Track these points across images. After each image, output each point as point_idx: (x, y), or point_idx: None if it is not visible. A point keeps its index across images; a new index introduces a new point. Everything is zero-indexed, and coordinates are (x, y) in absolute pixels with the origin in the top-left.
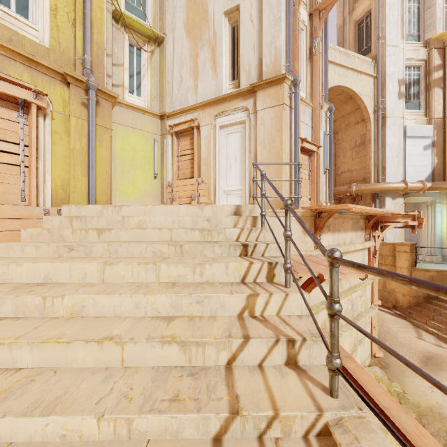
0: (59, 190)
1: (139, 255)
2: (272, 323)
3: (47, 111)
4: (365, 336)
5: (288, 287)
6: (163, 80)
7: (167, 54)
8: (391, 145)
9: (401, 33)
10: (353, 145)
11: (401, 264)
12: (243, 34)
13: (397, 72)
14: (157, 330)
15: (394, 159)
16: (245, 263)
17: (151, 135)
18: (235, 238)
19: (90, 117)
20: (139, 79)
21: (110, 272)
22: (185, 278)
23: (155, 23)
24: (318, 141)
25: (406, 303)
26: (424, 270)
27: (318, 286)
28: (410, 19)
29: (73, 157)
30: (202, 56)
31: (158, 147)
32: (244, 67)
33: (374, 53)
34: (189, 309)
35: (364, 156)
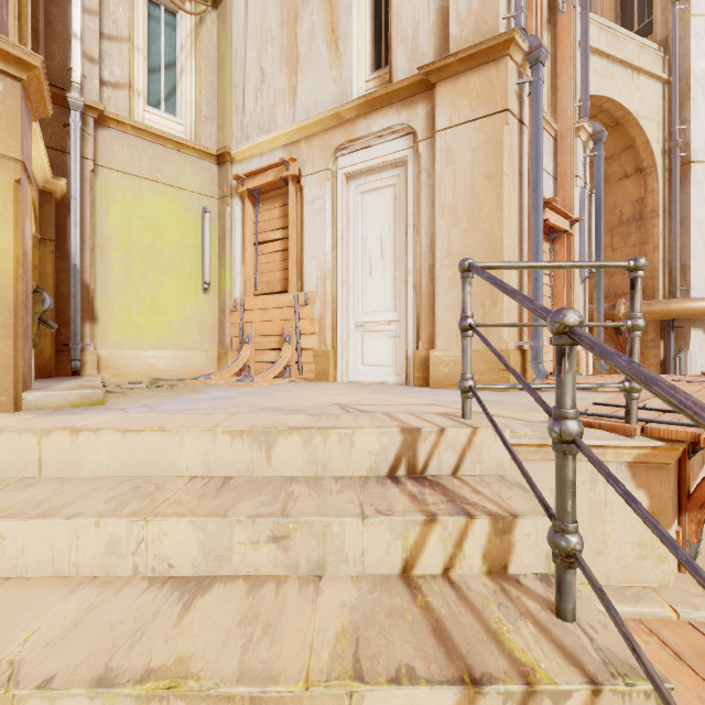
0: None
1: None
2: None
3: None
4: None
5: None
6: (223, 80)
7: (233, 23)
8: (701, 221)
9: None
10: (614, 222)
11: None
12: None
13: None
14: None
15: None
16: None
17: (197, 197)
18: None
19: None
20: (172, 77)
21: None
22: None
23: None
24: (570, 208)
25: None
26: None
27: None
28: None
29: None
30: (307, 19)
31: (214, 225)
32: (404, 33)
33: (662, 34)
34: None
35: (642, 244)
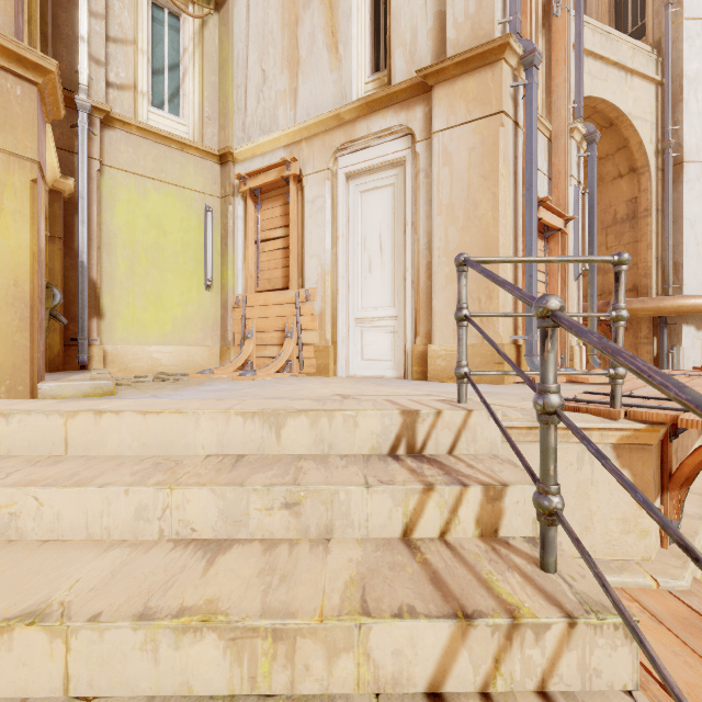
0: None
1: None
2: None
3: None
4: None
5: None
6: (226, 82)
7: (235, 26)
8: (694, 220)
9: None
10: (608, 221)
11: None
12: None
13: None
14: None
15: (699, 248)
16: None
17: (200, 196)
18: (421, 676)
19: None
20: (175, 79)
21: None
22: None
23: None
24: (564, 207)
25: None
26: None
27: None
28: None
29: None
30: (308, 22)
31: (216, 223)
32: (402, 36)
33: (655, 36)
34: None
35: (635, 243)
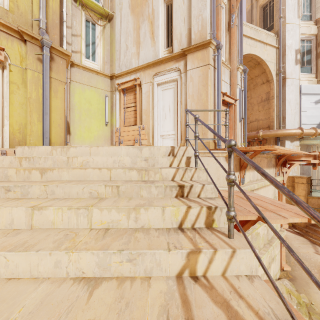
0: (16, 133)
1: (76, 196)
2: (219, 292)
3: (5, 64)
4: (276, 254)
5: (231, 238)
6: (112, 49)
7: (115, 28)
8: (290, 100)
9: (298, 14)
10: (259, 101)
11: (299, 193)
12: (175, 10)
13: (294, 44)
14: (72, 310)
15: (292, 111)
16: (182, 208)
17: (103, 91)
18: (170, 177)
19: (44, 70)
20: (94, 47)
21: (39, 218)
22: (119, 223)
23: (106, 4)
24: (235, 96)
25: (303, 223)
26: (318, 198)
27: (302, 266)
28: (304, 3)
29: (29, 105)
30: (143, 28)
31: (109, 101)
32: (177, 36)
33: (276, 29)
34: (119, 269)
35: (269, 109)
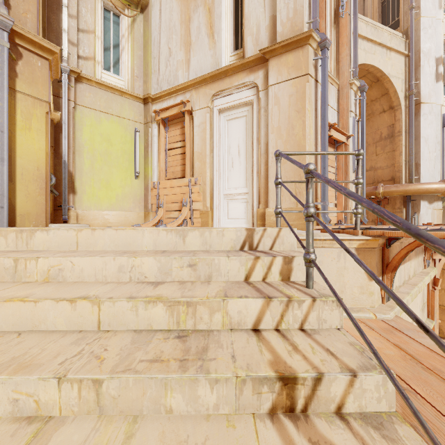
0: None
1: None
2: None
3: None
4: None
5: None
6: (147, 55)
7: (152, 22)
8: (427, 137)
9: (439, 2)
10: (377, 138)
11: None
12: None
13: (435, 49)
14: None
15: (430, 154)
16: None
17: (132, 123)
18: (250, 322)
19: None
20: (117, 53)
21: None
22: None
23: None
24: (346, 129)
25: None
26: None
27: None
28: None
29: None
30: (196, 20)
31: (141, 139)
32: (251, 30)
33: (404, 27)
34: None
35: (393, 151)
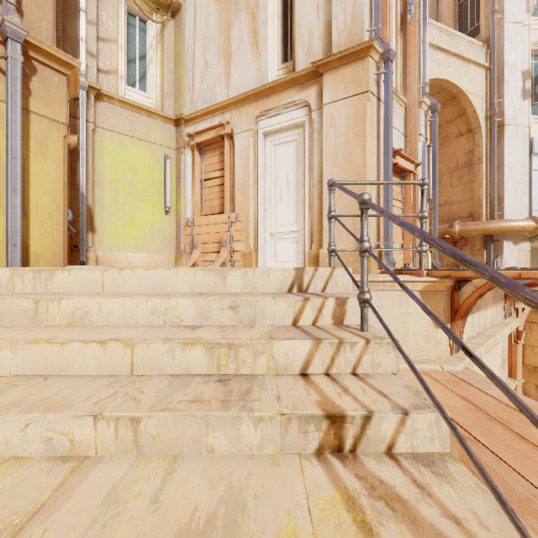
0: None
1: (1, 450)
2: None
3: None
4: None
5: None
6: (179, 68)
7: (185, 28)
8: (512, 166)
9: (526, 5)
10: (452, 167)
11: (534, 341)
12: None
13: (521, 61)
14: None
15: (516, 186)
16: None
17: (161, 148)
18: (297, 366)
19: (8, 93)
20: (143, 66)
21: None
22: None
23: None
24: (415, 156)
25: None
26: None
27: None
28: None
29: None
30: (237, 27)
31: (172, 167)
32: (302, 38)
33: (485, 35)
34: None
35: (471, 182)
